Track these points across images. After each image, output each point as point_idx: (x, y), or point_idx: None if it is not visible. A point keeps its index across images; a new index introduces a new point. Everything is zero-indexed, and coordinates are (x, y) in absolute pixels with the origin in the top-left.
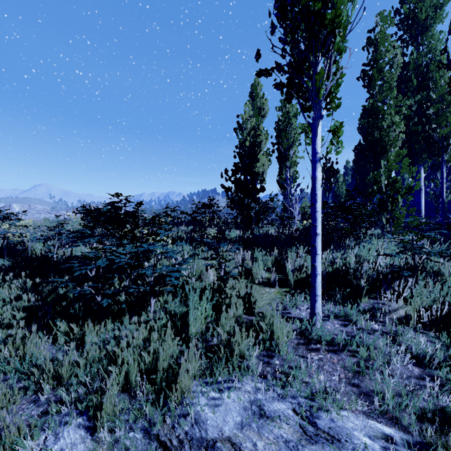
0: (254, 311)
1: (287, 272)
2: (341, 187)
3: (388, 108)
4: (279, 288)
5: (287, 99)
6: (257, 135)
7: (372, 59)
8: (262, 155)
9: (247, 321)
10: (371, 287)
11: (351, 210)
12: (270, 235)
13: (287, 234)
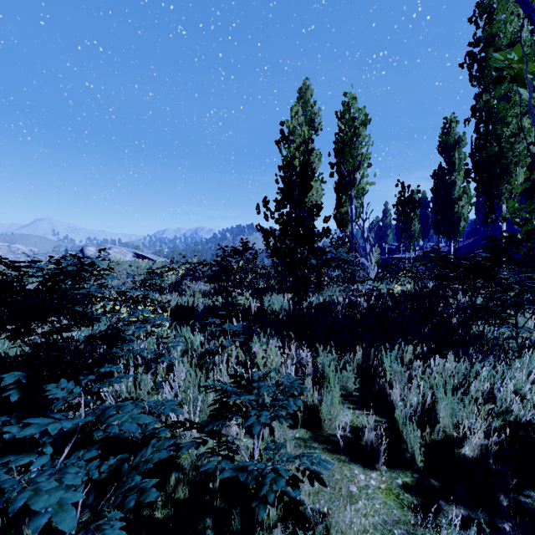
0: None
1: (398, 420)
2: (413, 224)
3: (511, 108)
4: (387, 472)
5: None
6: (310, 151)
7: (483, 36)
8: (313, 181)
9: None
10: None
11: (494, 274)
12: (337, 306)
13: (366, 307)
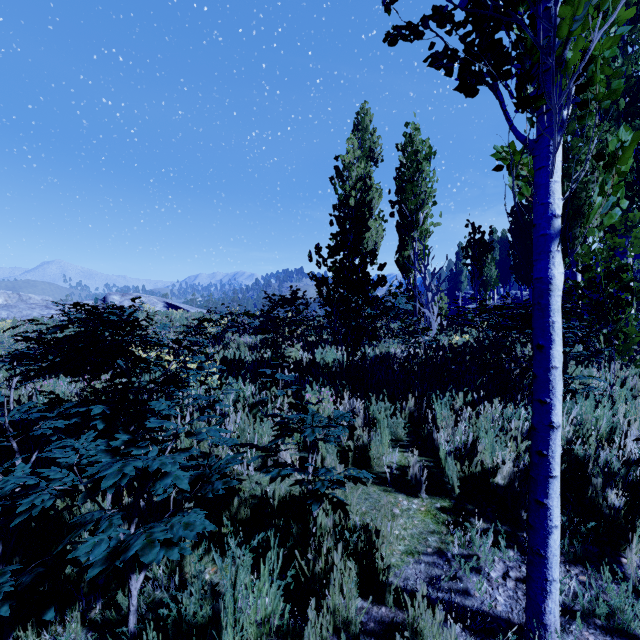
0: (385, 593)
1: (441, 457)
2: (489, 269)
3: (585, 144)
4: (428, 498)
5: (464, 85)
6: (367, 189)
7: None
8: (372, 220)
9: (369, 627)
10: (622, 499)
11: None
12: (394, 358)
13: (424, 358)
